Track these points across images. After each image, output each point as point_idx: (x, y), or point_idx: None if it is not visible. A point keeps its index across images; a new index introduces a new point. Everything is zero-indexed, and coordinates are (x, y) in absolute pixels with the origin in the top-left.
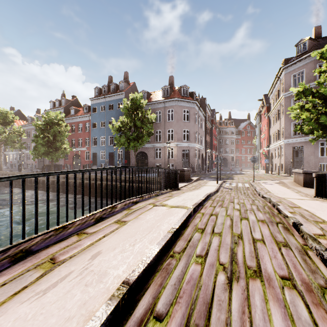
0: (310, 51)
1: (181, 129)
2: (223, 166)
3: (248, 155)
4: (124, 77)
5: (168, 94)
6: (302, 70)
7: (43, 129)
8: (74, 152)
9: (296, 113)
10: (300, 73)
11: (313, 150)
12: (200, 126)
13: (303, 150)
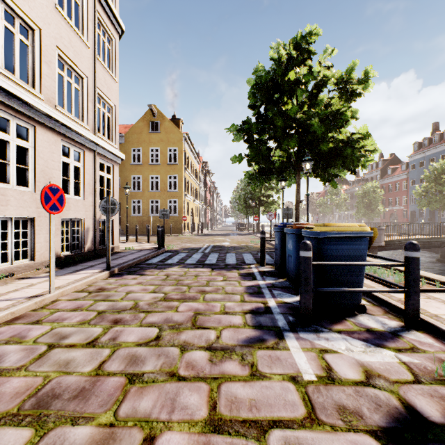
0: None
1: None
2: None
3: None
4: None
5: None
6: None
7: (362, 196)
8: (390, 211)
9: None
10: None
11: None
12: None
13: None
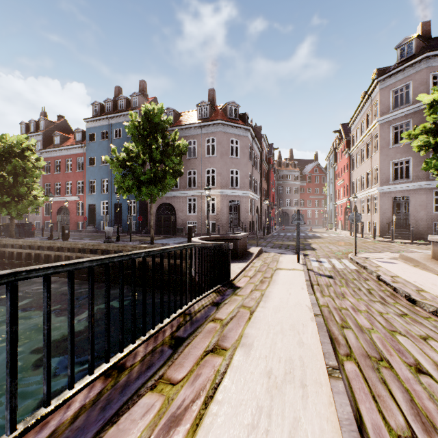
0: (420, 54)
1: (227, 169)
2: (282, 224)
3: (315, 208)
4: (140, 88)
5: (208, 114)
6: (407, 83)
7: None
8: (59, 203)
9: (425, 139)
10: (403, 88)
11: (425, 203)
12: (254, 166)
13: (409, 202)
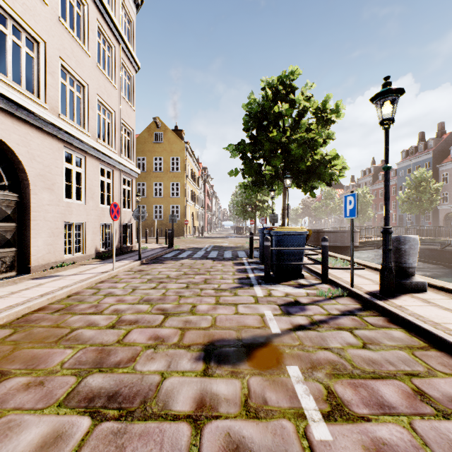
0: None
1: None
2: None
3: None
4: (437, 129)
5: None
6: None
7: None
8: (381, 215)
9: None
10: None
11: None
12: None
13: None
